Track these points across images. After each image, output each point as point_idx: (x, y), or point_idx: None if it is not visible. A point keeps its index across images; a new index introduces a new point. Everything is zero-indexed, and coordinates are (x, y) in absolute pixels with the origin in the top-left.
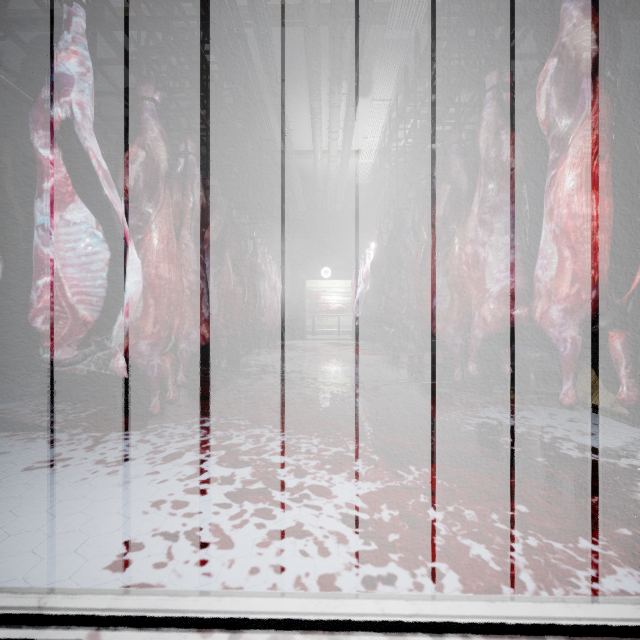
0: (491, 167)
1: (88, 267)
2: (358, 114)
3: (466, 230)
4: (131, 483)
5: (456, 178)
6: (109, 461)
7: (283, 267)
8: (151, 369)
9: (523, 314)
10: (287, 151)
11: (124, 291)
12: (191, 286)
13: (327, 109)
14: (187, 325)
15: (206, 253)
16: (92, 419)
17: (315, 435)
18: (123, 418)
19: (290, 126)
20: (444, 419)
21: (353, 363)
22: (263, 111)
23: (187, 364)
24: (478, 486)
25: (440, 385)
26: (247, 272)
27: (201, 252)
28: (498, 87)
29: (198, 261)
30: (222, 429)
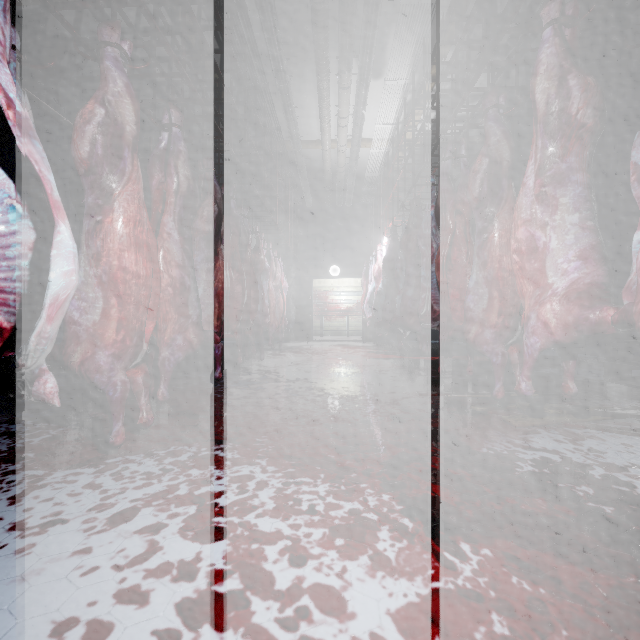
0: (552, 124)
1: (4, 252)
2: (370, 97)
3: (515, 208)
4: (41, 574)
5: (494, 149)
6: (30, 525)
7: (290, 265)
8: (113, 386)
9: (603, 316)
10: (293, 140)
11: (48, 285)
12: (174, 282)
13: (336, 92)
14: (169, 329)
15: (197, 245)
16: (44, 447)
17: (321, 478)
18: (82, 446)
19: (296, 113)
20: (488, 452)
21: (365, 369)
22: (267, 95)
23: (169, 375)
24: (580, 593)
25: (470, 399)
26: (248, 269)
27: (187, 242)
28: (560, 20)
29: (183, 252)
30: (201, 466)
